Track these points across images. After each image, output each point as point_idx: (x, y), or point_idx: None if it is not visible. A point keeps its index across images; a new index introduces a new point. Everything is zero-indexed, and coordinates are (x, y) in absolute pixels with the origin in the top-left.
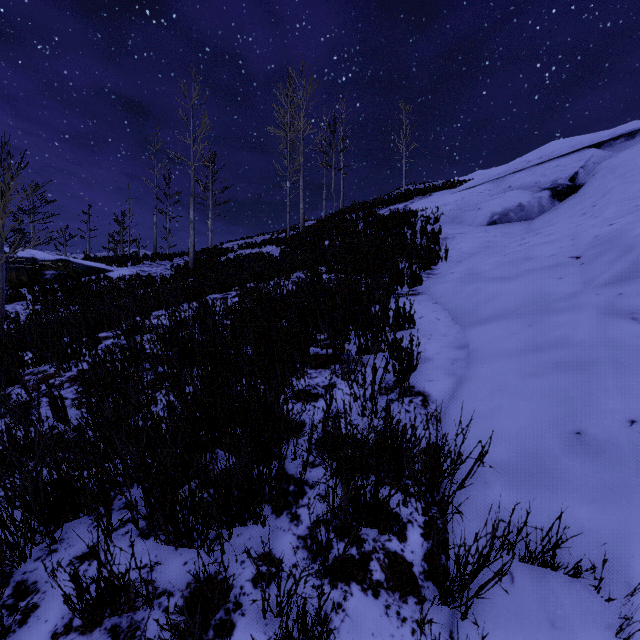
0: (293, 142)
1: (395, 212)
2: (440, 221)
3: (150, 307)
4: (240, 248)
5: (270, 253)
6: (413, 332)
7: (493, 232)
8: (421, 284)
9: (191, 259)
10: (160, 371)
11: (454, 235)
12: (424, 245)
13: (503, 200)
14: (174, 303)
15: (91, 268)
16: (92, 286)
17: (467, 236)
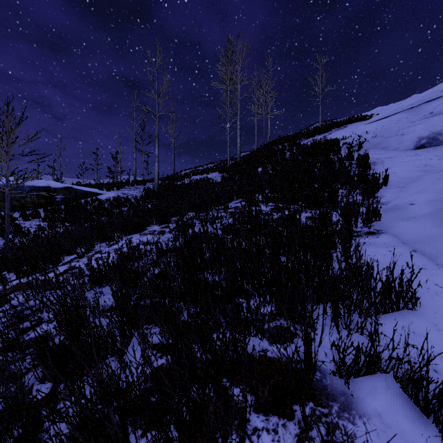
0: (232, 92)
1: (317, 142)
2: (363, 147)
3: (93, 241)
4: (193, 174)
5: (214, 178)
6: (413, 316)
7: (426, 155)
8: (378, 219)
9: (156, 184)
10: (27, 385)
11: (382, 159)
12: (359, 171)
13: (428, 125)
14: (113, 238)
15: (88, 192)
16: (87, 206)
17: (397, 160)
